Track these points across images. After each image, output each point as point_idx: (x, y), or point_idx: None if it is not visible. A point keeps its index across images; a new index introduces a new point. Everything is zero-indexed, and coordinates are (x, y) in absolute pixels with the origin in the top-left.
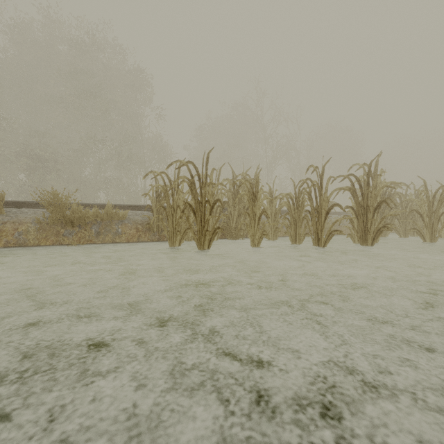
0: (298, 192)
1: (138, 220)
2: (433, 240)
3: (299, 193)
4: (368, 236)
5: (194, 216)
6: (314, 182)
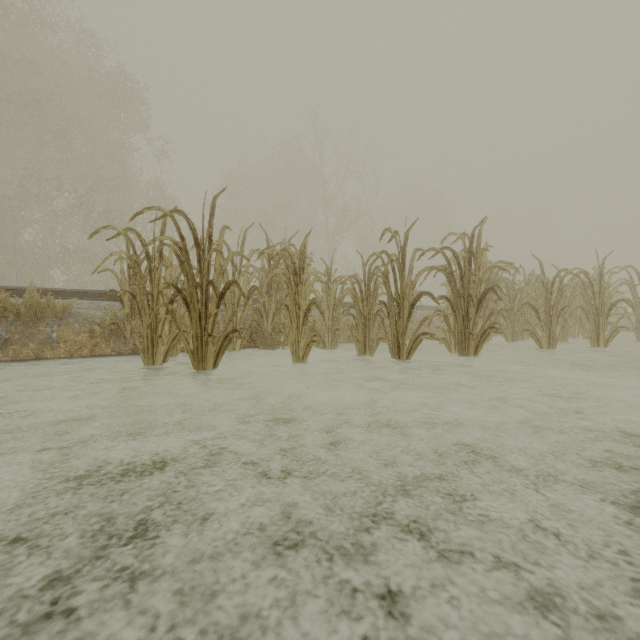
0: (369, 273)
1: (95, 318)
2: (552, 346)
3: (370, 274)
4: (470, 341)
5: (187, 309)
6: (393, 255)
